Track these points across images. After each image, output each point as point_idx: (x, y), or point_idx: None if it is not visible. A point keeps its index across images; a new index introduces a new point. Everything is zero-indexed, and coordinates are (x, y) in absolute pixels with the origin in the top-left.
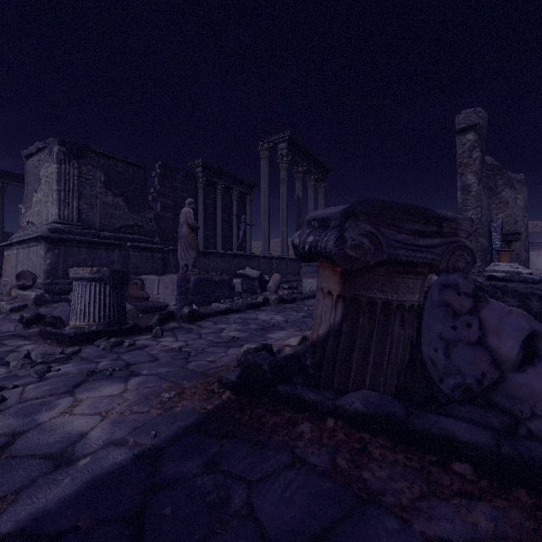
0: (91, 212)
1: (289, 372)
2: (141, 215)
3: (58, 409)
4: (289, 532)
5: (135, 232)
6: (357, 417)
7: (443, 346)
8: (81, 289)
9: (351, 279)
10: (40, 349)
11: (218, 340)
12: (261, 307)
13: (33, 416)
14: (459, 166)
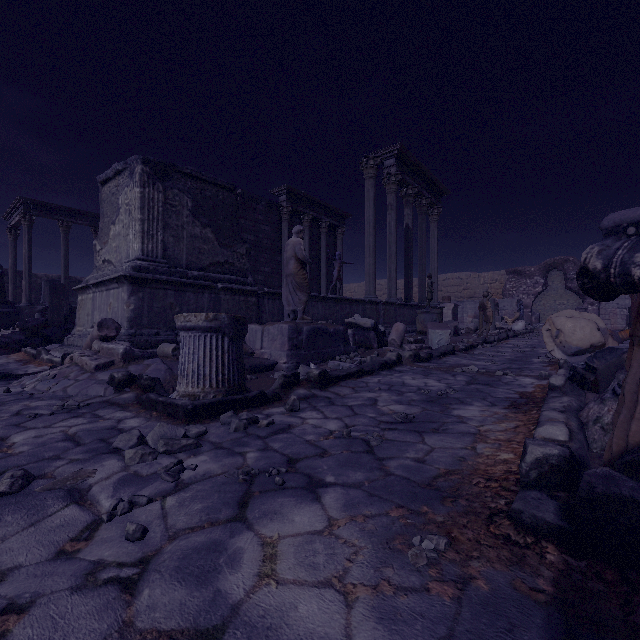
0: (176, 246)
1: None
2: (231, 250)
3: (245, 565)
4: None
5: (225, 271)
6: None
7: None
8: (193, 342)
9: None
10: (157, 429)
11: (385, 419)
12: (394, 367)
13: (211, 581)
14: None
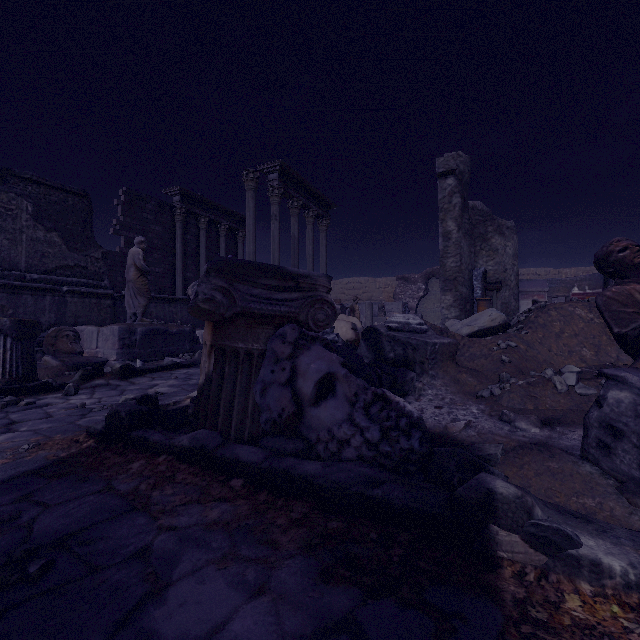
0: (13, 249)
1: (178, 422)
2: (84, 254)
3: None
4: (52, 533)
5: (75, 274)
6: (183, 451)
7: (261, 387)
8: None
9: (219, 330)
10: None
11: None
12: None
13: None
14: (440, 211)
